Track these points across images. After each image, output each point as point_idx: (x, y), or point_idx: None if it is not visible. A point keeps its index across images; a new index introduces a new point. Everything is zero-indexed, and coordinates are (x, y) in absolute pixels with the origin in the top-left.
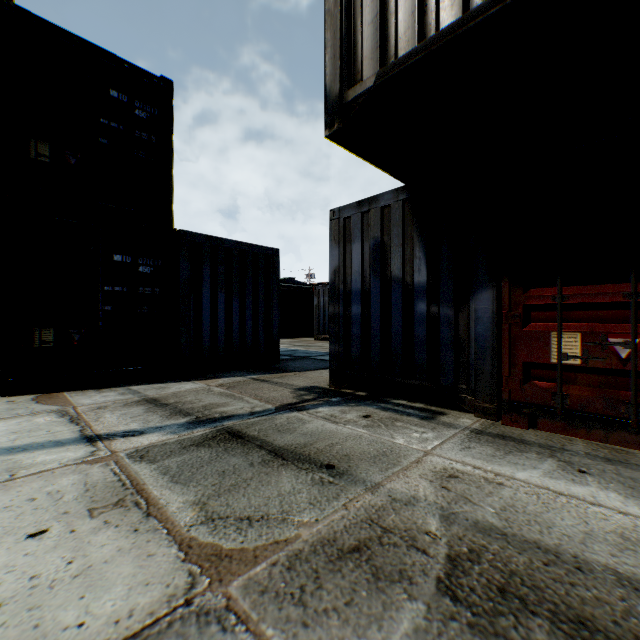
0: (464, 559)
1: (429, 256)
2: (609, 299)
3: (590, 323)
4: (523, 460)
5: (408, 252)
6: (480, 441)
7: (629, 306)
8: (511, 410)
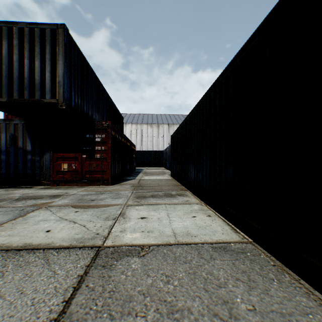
0: (21, 198)
1: (32, 142)
2: (72, 156)
3: (70, 161)
4: (48, 190)
5: (25, 140)
6: (41, 189)
7: (75, 158)
8: (54, 182)
